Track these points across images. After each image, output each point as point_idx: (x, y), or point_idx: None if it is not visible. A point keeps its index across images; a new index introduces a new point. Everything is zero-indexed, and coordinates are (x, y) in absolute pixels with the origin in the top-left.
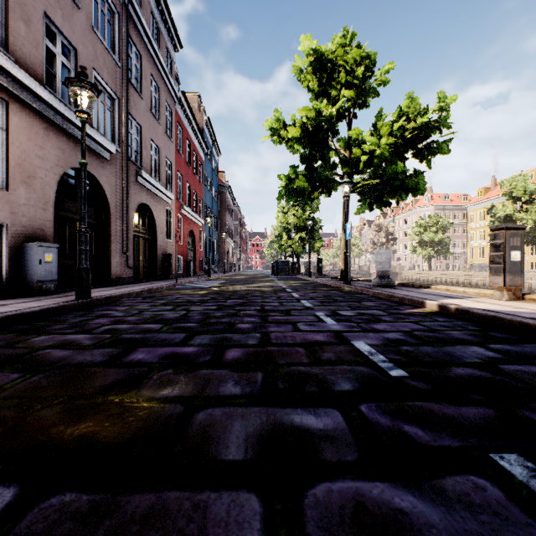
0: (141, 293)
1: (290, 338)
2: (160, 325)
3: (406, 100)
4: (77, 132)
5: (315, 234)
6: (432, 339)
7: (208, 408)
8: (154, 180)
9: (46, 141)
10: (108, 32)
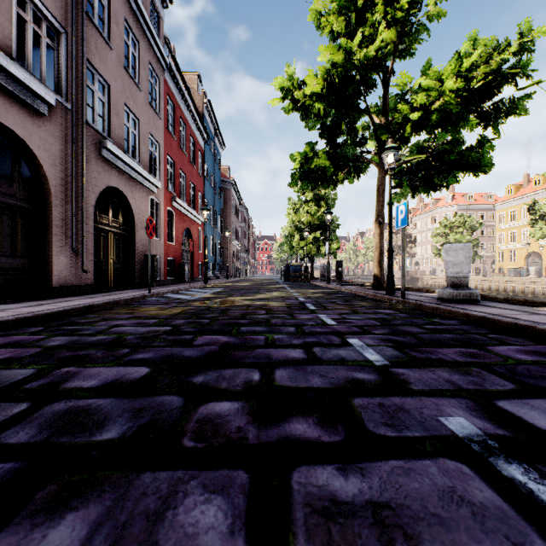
0: (61, 315)
1: None
2: None
3: (467, 43)
4: None
5: (331, 234)
6: None
7: None
8: (129, 158)
9: None
10: None
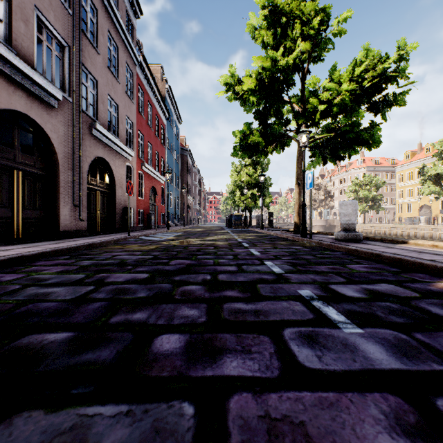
0: (76, 249)
1: None
2: None
3: (362, 52)
4: (10, 69)
5: (265, 190)
6: None
7: None
8: (111, 135)
9: None
10: None
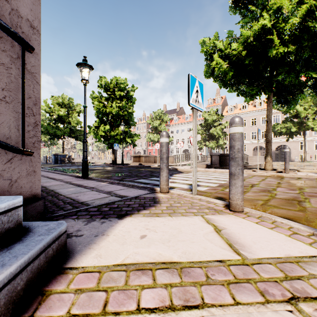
0: None
1: None
2: None
3: None
4: None
5: None
6: None
7: None
8: None
9: None
10: None
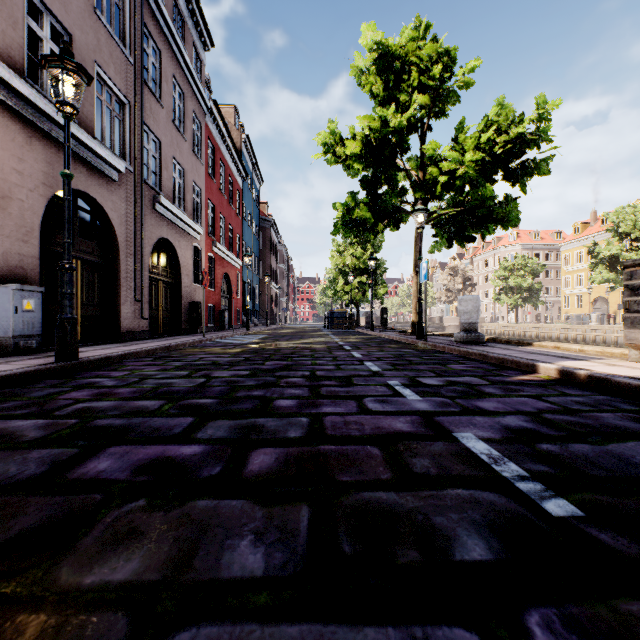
0: (153, 352)
1: (354, 427)
2: (160, 401)
3: (495, 108)
4: (72, 142)
5: (378, 278)
6: (579, 428)
7: (183, 627)
8: (177, 209)
9: (28, 151)
10: (117, 19)
